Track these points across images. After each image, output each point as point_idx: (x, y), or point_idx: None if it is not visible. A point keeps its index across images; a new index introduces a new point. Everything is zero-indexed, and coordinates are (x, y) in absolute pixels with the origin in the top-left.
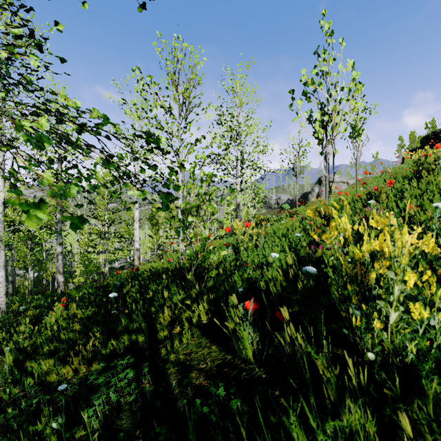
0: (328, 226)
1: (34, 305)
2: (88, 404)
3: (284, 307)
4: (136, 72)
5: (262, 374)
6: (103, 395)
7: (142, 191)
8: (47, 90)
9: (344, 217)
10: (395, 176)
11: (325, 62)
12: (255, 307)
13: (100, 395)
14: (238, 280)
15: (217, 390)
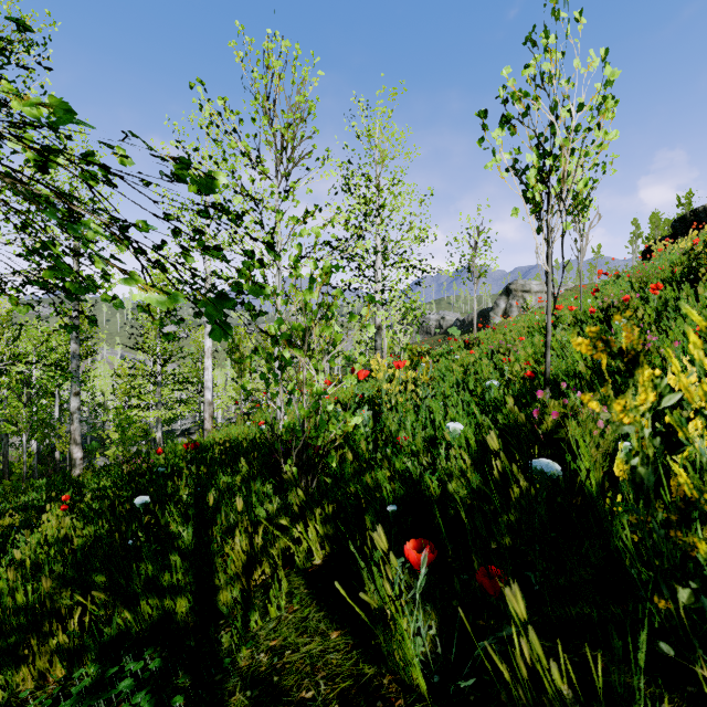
0: (632, 378)
1: (26, 501)
2: None
3: (515, 590)
4: (197, 88)
5: None
6: None
7: (167, 292)
8: None
9: None
10: (645, 279)
11: (548, 54)
12: (428, 560)
13: None
14: (384, 479)
15: None
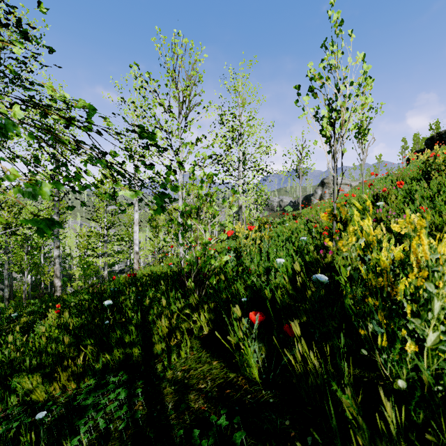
0: (345, 230)
1: (29, 311)
2: (74, 428)
3: (295, 323)
4: (134, 68)
5: (270, 398)
6: (92, 418)
7: (134, 191)
8: (33, 81)
9: (369, 220)
10: (402, 177)
11: (333, 55)
12: (260, 320)
13: (89, 418)
14: (241, 288)
15: (218, 416)
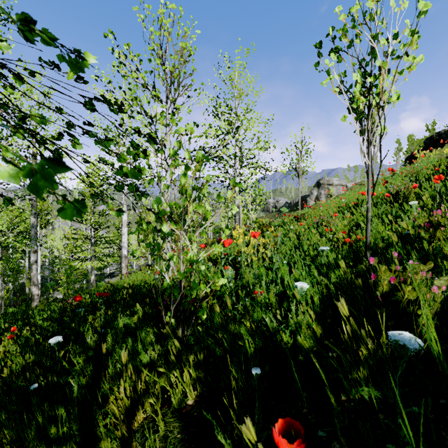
0: None
1: None
2: None
3: None
4: (109, 36)
5: None
6: None
7: (16, 165)
8: None
9: None
10: (416, 175)
11: None
12: None
13: None
14: (246, 334)
15: None
